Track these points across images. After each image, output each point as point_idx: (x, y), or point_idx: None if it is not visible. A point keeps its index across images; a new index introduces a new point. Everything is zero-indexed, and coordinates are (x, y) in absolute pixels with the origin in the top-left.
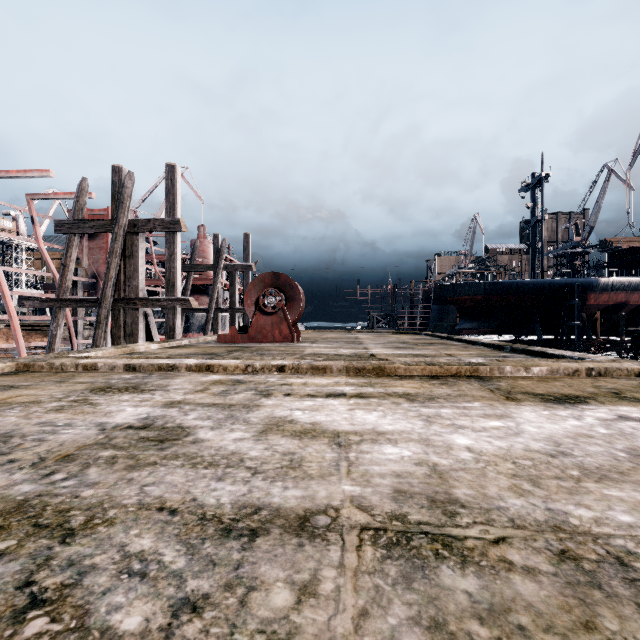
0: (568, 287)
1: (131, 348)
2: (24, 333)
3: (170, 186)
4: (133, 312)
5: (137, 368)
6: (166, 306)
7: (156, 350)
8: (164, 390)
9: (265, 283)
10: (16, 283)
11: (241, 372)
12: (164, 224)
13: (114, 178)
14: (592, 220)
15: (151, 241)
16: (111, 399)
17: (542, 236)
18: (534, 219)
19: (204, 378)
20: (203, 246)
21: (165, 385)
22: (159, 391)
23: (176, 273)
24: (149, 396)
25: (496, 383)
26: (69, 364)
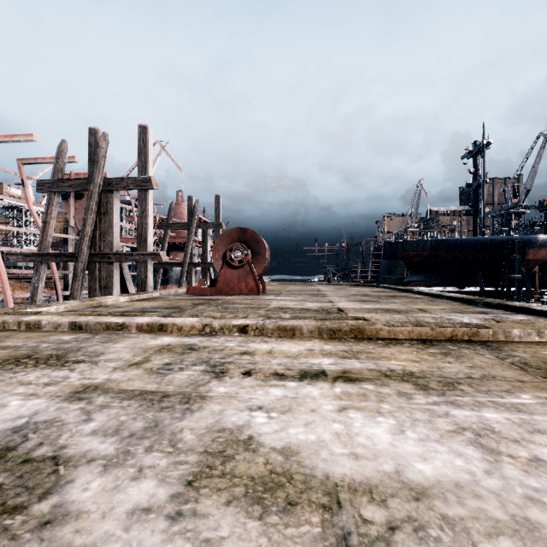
0: (508, 243)
1: (98, 301)
2: (28, 285)
3: (142, 146)
4: (108, 266)
5: (83, 327)
6: (138, 260)
7: (124, 303)
8: (92, 362)
9: (232, 238)
10: (25, 242)
11: (198, 332)
12: (136, 182)
13: (90, 139)
14: (529, 183)
15: (133, 203)
16: (10, 379)
17: (483, 198)
18: (476, 182)
19: (152, 341)
20: (181, 209)
21: (99, 353)
22: (84, 364)
23: (148, 229)
24: (64, 374)
25: (514, 353)
26: (11, 322)
